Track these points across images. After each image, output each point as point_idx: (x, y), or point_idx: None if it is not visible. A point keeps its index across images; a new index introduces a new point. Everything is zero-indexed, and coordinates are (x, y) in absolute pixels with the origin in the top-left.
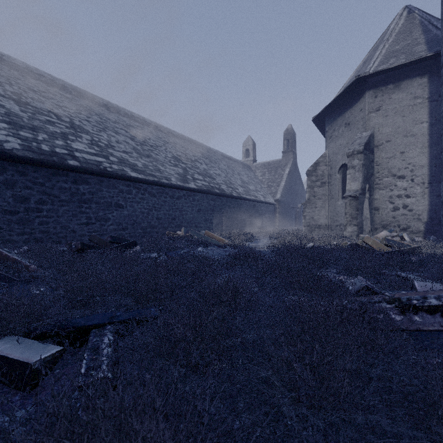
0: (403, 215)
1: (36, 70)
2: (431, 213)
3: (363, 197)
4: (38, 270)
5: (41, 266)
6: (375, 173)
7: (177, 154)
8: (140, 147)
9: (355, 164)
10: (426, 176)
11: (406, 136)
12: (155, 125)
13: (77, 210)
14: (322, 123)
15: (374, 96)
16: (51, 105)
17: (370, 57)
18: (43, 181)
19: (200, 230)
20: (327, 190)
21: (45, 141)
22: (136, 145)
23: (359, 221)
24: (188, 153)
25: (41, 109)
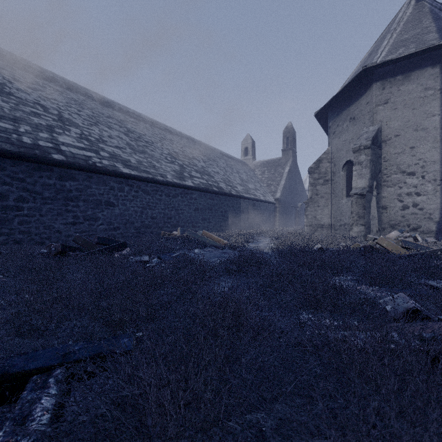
0: (413, 214)
1: (24, 61)
2: None
3: (370, 195)
4: (1, 278)
5: (3, 275)
6: (383, 169)
7: (174, 150)
8: (135, 142)
9: (362, 160)
10: (438, 172)
11: (416, 129)
12: (151, 121)
13: (62, 209)
14: (325, 119)
15: (382, 88)
16: (38, 97)
17: (376, 48)
18: (23, 177)
19: (197, 229)
20: (330, 188)
21: (27, 133)
22: (130, 141)
23: (366, 220)
24: (186, 150)
25: (26, 100)
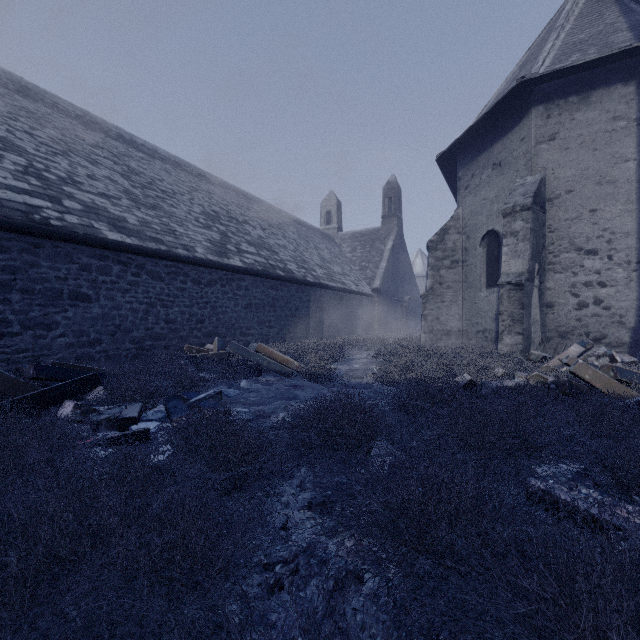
0: (595, 316)
1: None
2: None
3: (530, 285)
4: None
5: None
6: (547, 245)
7: (212, 208)
8: (141, 190)
9: (517, 228)
10: (634, 250)
11: (600, 182)
12: (176, 161)
13: None
14: (451, 166)
15: (546, 115)
16: None
17: (533, 55)
18: None
19: (250, 340)
20: (460, 274)
21: None
22: (132, 187)
23: (526, 326)
24: (233, 209)
25: None
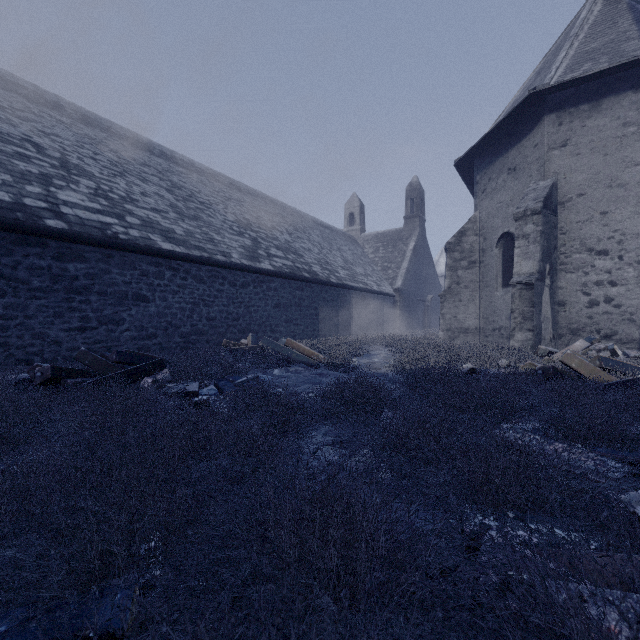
0: (606, 314)
1: (11, 76)
2: None
3: (541, 285)
4: None
5: None
6: (559, 246)
7: (244, 216)
8: (183, 203)
9: (528, 231)
10: None
11: (611, 186)
12: (210, 173)
13: (63, 306)
14: (470, 170)
15: (558, 123)
16: (30, 131)
17: (548, 63)
18: None
19: (279, 336)
20: (477, 274)
21: (5, 186)
22: (176, 201)
23: (536, 323)
24: (261, 216)
25: (8, 135)
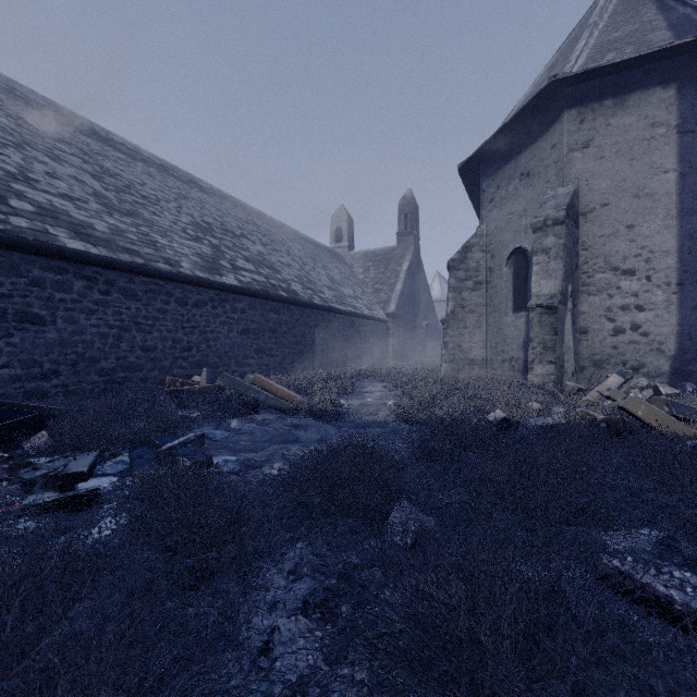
0: (632, 343)
1: None
2: (683, 340)
3: (563, 309)
4: None
5: None
6: (581, 264)
7: (204, 219)
8: (115, 194)
9: (549, 245)
10: (674, 270)
11: (638, 195)
12: (162, 164)
13: None
14: (474, 178)
15: (580, 120)
16: None
17: (564, 55)
18: None
19: (247, 370)
20: (484, 297)
21: None
22: (104, 190)
23: (559, 354)
24: (228, 221)
25: None
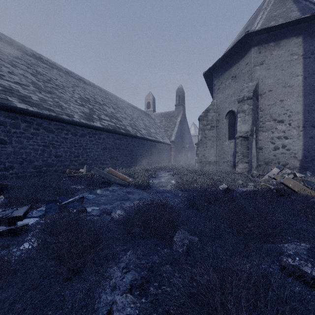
0: (282, 154)
1: None
2: (305, 152)
3: (252, 138)
4: None
5: None
6: (259, 117)
7: (85, 96)
8: (42, 83)
9: (245, 108)
10: (301, 120)
11: (285, 86)
12: (66, 71)
13: None
14: (210, 79)
15: (259, 52)
16: None
17: (251, 23)
18: None
19: (106, 166)
20: (215, 133)
21: None
22: (37, 81)
23: (249, 158)
24: (97, 97)
25: None
